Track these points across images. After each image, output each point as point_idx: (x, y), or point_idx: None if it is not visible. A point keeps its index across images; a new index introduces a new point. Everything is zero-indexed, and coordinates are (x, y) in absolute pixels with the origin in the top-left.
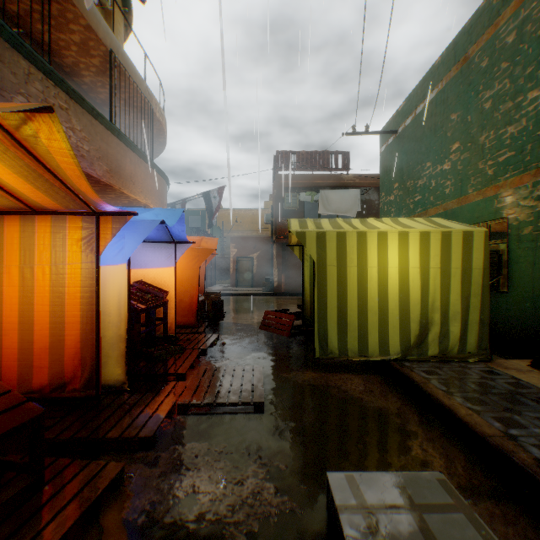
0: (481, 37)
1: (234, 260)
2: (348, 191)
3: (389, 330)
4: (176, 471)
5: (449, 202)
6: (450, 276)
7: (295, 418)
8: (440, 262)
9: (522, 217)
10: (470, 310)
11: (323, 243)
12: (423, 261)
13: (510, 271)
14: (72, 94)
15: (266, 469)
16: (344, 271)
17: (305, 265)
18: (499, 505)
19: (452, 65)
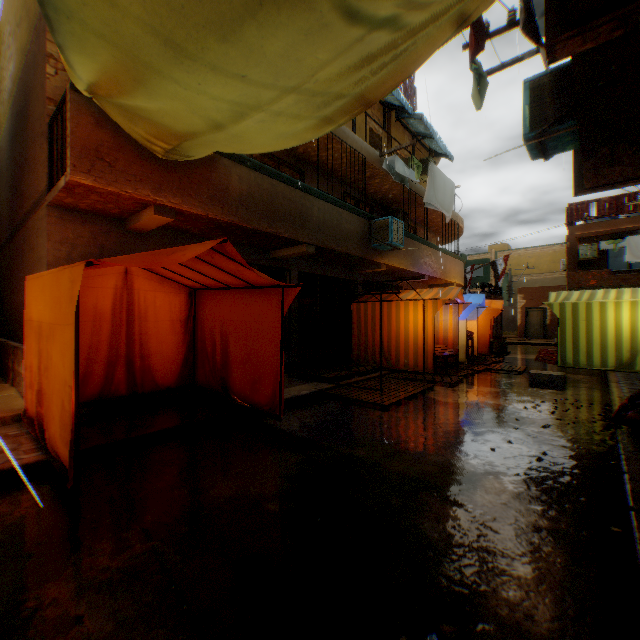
0: None
1: (522, 311)
2: None
3: (606, 354)
4: (489, 376)
5: None
6: None
7: None
8: None
9: None
10: None
11: (562, 308)
12: (630, 317)
13: None
14: (432, 247)
15: (517, 379)
16: (576, 322)
17: None
18: (591, 389)
19: None
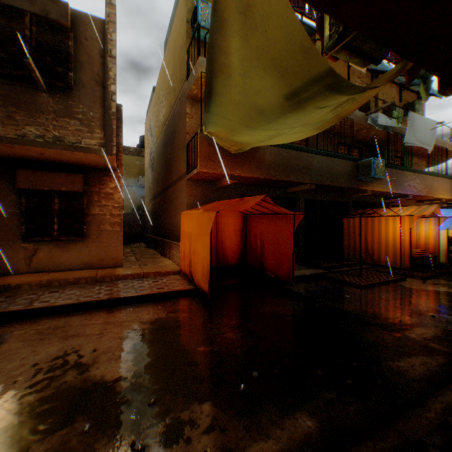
0: None
1: None
2: None
3: None
4: None
5: None
6: None
7: None
8: None
9: None
10: None
11: None
12: None
13: None
14: (415, 172)
15: None
16: None
17: None
18: None
19: None
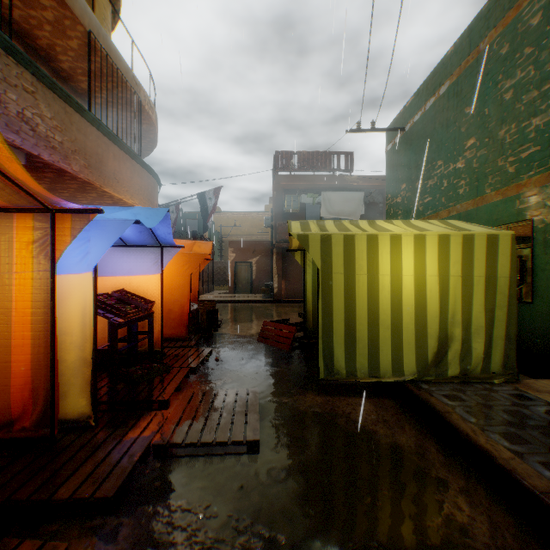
0: (500, 21)
1: (233, 265)
2: (352, 194)
3: (403, 347)
4: (140, 548)
5: (463, 203)
6: (473, 285)
7: (297, 460)
8: (460, 270)
9: (549, 219)
10: (495, 323)
11: (328, 247)
12: (441, 268)
13: (534, 279)
14: (40, 76)
15: (259, 543)
16: (352, 279)
17: (306, 271)
18: None
19: (467, 54)
